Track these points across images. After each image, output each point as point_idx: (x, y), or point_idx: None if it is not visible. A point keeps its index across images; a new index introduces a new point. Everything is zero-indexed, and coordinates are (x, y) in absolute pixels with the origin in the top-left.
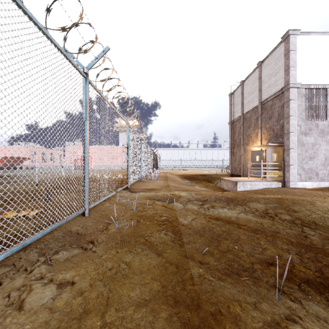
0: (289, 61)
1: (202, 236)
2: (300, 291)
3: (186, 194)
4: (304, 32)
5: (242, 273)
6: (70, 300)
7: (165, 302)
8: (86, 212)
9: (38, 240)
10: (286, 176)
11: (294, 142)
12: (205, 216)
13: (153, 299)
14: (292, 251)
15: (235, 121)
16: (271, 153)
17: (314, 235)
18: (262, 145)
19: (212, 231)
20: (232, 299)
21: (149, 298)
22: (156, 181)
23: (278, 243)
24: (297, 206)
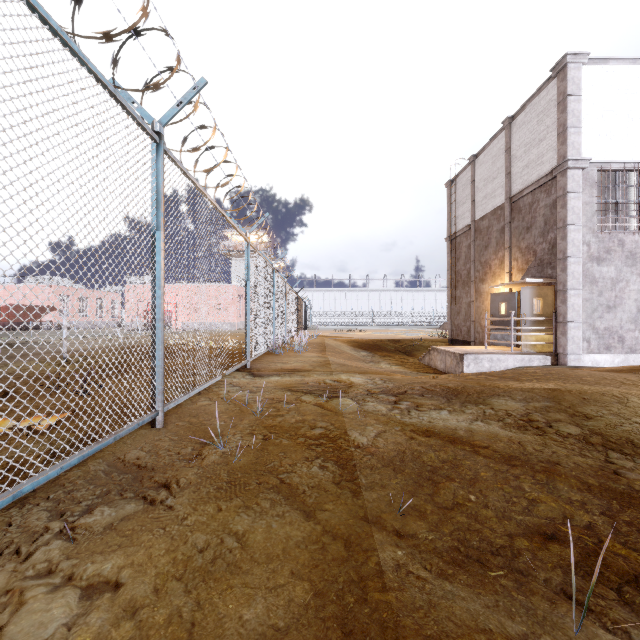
0: (566, 116)
1: (399, 472)
2: (623, 605)
3: (363, 379)
4: (596, 58)
5: (491, 559)
6: (107, 630)
7: (321, 635)
8: (158, 419)
9: (53, 482)
10: (560, 344)
11: (576, 277)
12: (403, 426)
13: (294, 627)
14: (592, 507)
15: (458, 235)
16: (530, 299)
17: (634, 469)
18: (513, 283)
19: (418, 459)
20: (473, 627)
21: (286, 625)
22: (303, 353)
23: (561, 489)
24: (591, 407)
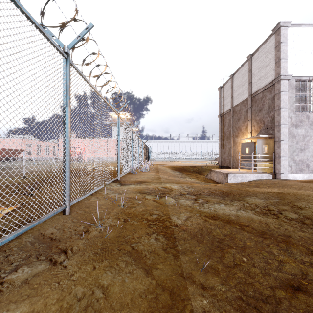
0: (280, 53)
1: (200, 242)
2: None
3: (178, 186)
4: (295, 24)
5: (263, 306)
6: None
7: None
8: (66, 210)
9: None
10: (276, 168)
11: (285, 134)
12: (200, 213)
13: None
14: None
15: (224, 114)
16: (261, 145)
17: None
18: (252, 137)
19: (210, 234)
20: None
21: None
22: (147, 173)
23: (296, 253)
24: (302, 202)
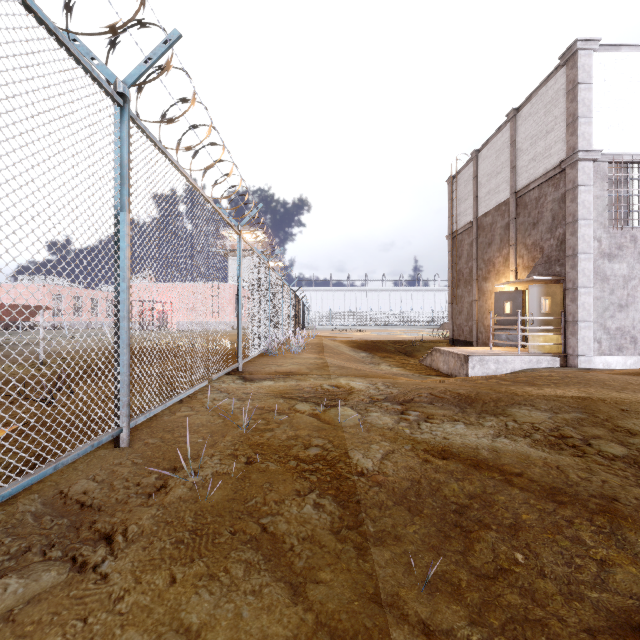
0: (576, 105)
1: (415, 514)
2: None
3: (364, 384)
4: (608, 44)
5: None
6: None
7: None
8: (122, 437)
9: None
10: (569, 344)
11: (586, 274)
12: (414, 445)
13: None
14: None
15: (460, 233)
16: (538, 298)
17: None
18: (519, 281)
19: (438, 493)
20: None
21: None
22: (300, 354)
23: (634, 542)
24: (633, 421)
